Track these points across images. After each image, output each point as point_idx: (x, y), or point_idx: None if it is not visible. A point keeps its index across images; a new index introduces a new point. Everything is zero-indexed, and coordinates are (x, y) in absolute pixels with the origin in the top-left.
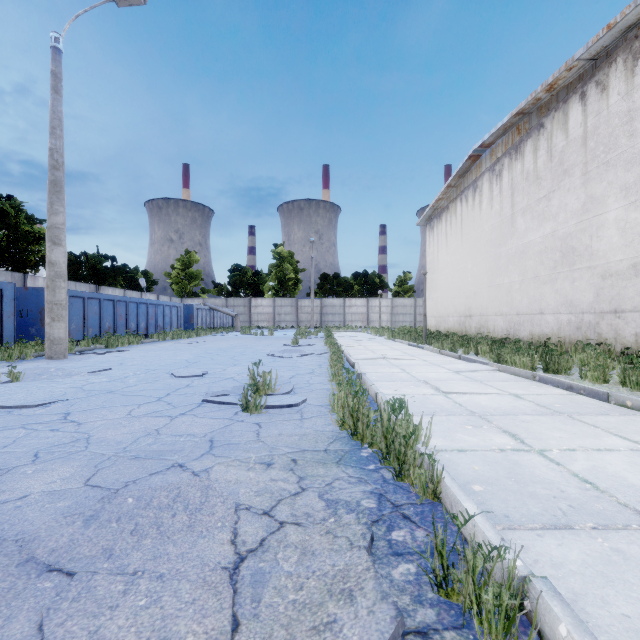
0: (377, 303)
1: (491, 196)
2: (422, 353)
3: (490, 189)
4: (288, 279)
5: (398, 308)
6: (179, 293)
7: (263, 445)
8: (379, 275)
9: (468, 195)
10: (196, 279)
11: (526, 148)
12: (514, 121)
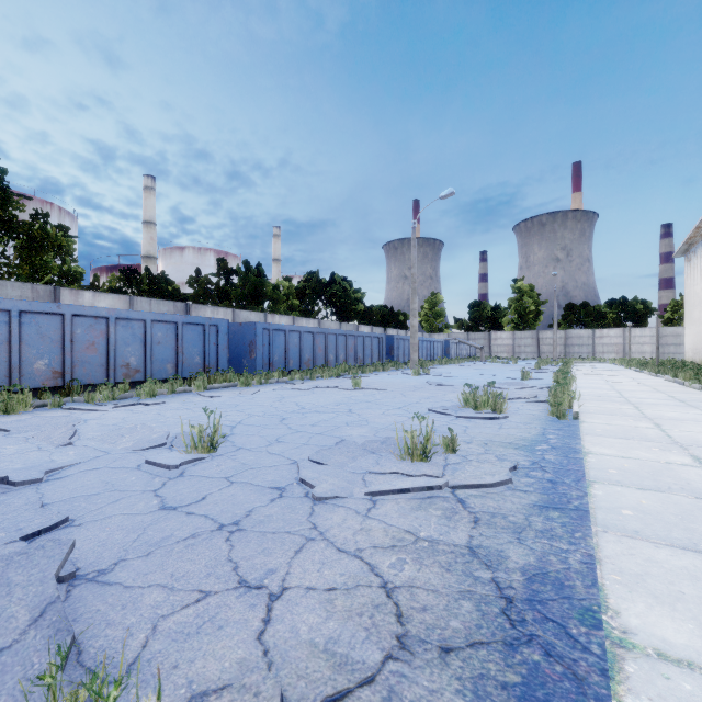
0: (637, 333)
1: None
2: (635, 374)
3: None
4: (528, 312)
5: (667, 338)
6: (427, 329)
7: (531, 383)
8: (643, 300)
9: None
10: (441, 316)
11: None
12: None
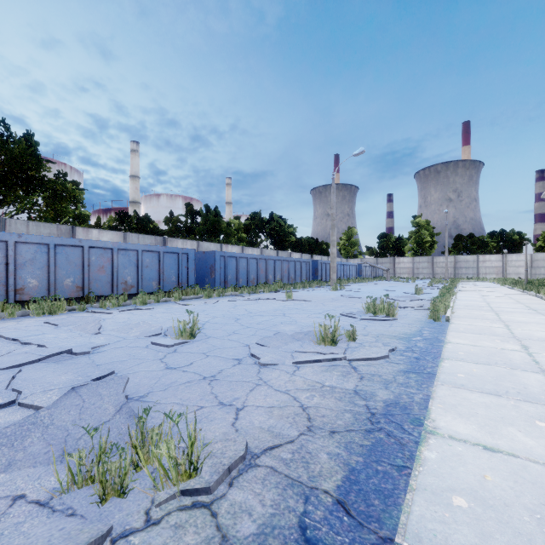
0: (513, 258)
1: None
2: (507, 291)
3: None
4: (425, 242)
5: (538, 262)
6: (344, 255)
7: (422, 297)
8: (519, 232)
9: None
10: (355, 245)
11: None
12: None
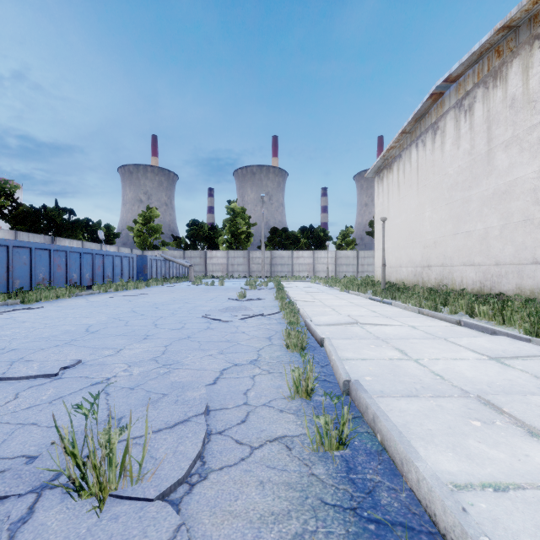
0: (322, 255)
1: (457, 135)
2: (395, 312)
3: (456, 127)
4: (240, 232)
5: (342, 259)
6: (141, 245)
7: None
8: (324, 229)
9: (426, 139)
10: (156, 233)
11: (511, 70)
12: (495, 41)
